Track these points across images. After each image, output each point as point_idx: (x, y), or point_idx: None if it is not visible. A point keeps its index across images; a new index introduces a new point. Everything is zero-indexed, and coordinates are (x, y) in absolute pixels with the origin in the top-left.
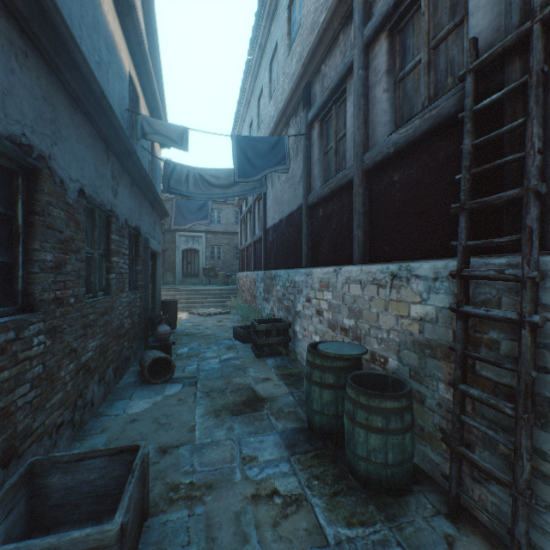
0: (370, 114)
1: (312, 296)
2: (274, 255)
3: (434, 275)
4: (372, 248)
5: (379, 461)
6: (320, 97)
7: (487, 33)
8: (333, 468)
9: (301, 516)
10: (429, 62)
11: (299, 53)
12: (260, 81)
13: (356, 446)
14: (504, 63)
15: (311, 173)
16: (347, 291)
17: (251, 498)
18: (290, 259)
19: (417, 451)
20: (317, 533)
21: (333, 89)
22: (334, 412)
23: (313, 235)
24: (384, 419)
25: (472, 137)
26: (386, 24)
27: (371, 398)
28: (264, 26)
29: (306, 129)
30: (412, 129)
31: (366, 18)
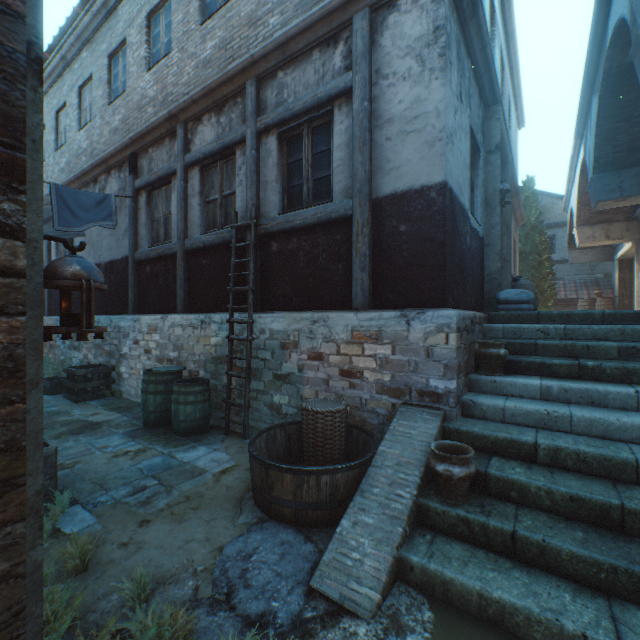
0: (190, 214)
1: (141, 338)
2: None
3: (222, 321)
4: (191, 303)
5: (192, 419)
6: (148, 175)
7: (243, 210)
8: (166, 436)
9: (148, 453)
10: (222, 203)
11: (124, 116)
12: (62, 93)
13: (179, 416)
14: (246, 231)
15: (139, 232)
16: (173, 333)
17: (113, 457)
18: (113, 305)
19: (214, 417)
20: (159, 454)
21: (161, 178)
22: (165, 409)
23: (141, 287)
24: (195, 397)
25: (235, 258)
26: (199, 163)
27: (188, 387)
28: (72, 43)
29: (134, 193)
30: (213, 239)
31: (187, 148)
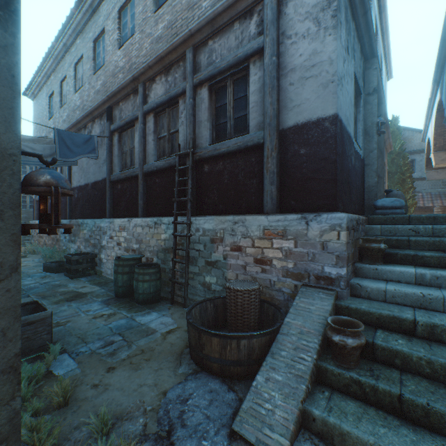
0: (147, 147)
1: (114, 235)
2: (80, 208)
3: (169, 223)
4: (148, 210)
5: (148, 292)
6: (119, 121)
7: (183, 143)
8: (129, 304)
9: (117, 316)
10: (169, 138)
11: (104, 81)
12: (64, 69)
13: (139, 290)
14: (186, 157)
15: (113, 161)
16: (136, 231)
17: (92, 318)
18: (96, 212)
19: (164, 291)
20: (124, 317)
21: (127, 122)
22: (129, 284)
23: (114, 199)
24: (150, 276)
25: (178, 177)
26: (153, 111)
27: (145, 269)
28: (70, 34)
29: (110, 134)
30: (163, 164)
31: (145, 100)
